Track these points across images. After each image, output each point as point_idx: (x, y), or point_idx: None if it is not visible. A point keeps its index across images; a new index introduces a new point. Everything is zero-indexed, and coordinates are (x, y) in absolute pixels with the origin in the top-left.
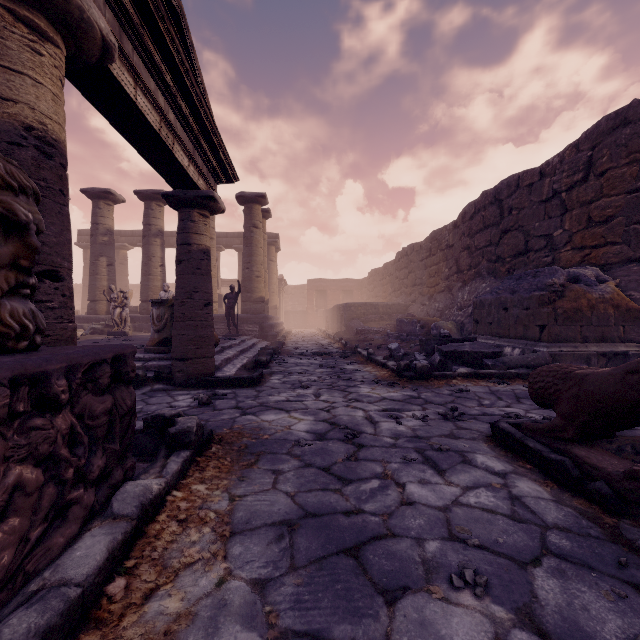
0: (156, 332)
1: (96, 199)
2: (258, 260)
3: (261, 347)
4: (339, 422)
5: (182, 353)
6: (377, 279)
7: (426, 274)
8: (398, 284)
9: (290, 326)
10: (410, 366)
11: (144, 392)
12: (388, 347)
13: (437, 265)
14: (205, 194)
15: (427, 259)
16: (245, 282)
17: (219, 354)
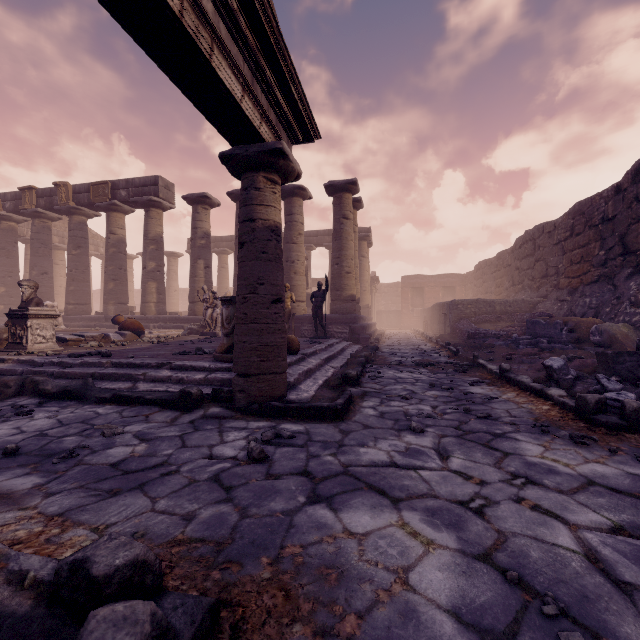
0: (225, 336)
1: (195, 204)
2: (348, 254)
3: (351, 354)
4: (527, 573)
5: (243, 367)
6: (487, 272)
7: (564, 261)
8: (519, 276)
9: (383, 327)
10: (606, 403)
11: (193, 419)
12: (544, 364)
13: (584, 247)
14: (271, 147)
15: (566, 241)
16: (334, 279)
17: (298, 364)
